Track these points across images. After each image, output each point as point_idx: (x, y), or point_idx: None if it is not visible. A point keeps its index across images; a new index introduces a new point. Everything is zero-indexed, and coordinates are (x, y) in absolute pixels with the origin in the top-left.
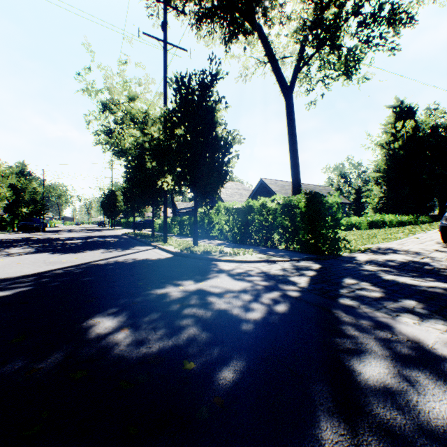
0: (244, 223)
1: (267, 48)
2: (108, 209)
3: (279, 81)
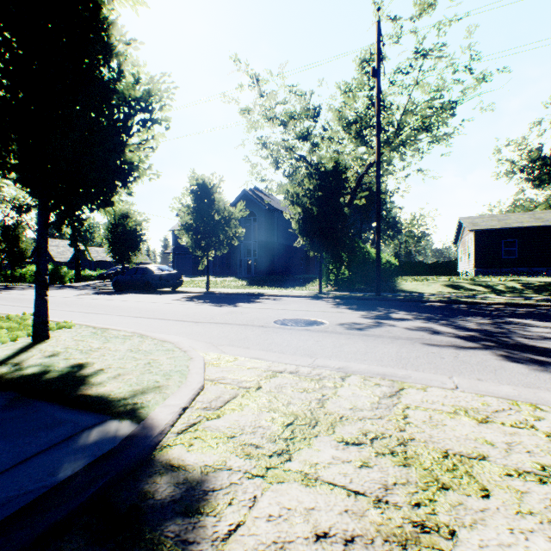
0: None
1: None
2: None
3: None
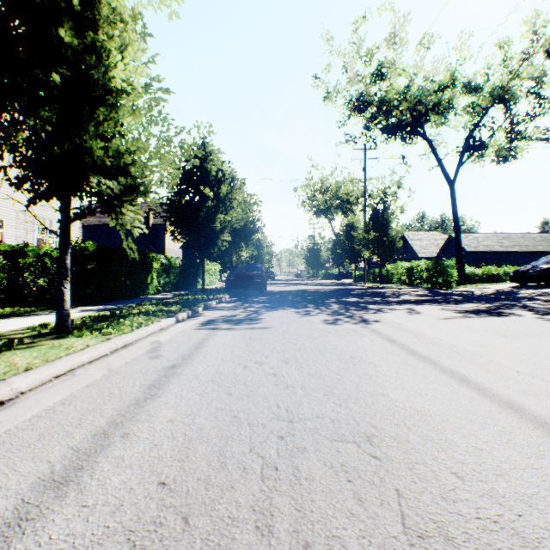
0: (409, 274)
1: (434, 155)
2: (312, 263)
3: (443, 176)
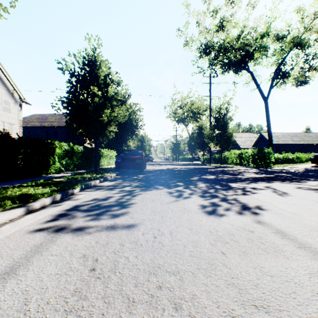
0: (239, 158)
1: (254, 81)
2: (175, 151)
3: (260, 95)
